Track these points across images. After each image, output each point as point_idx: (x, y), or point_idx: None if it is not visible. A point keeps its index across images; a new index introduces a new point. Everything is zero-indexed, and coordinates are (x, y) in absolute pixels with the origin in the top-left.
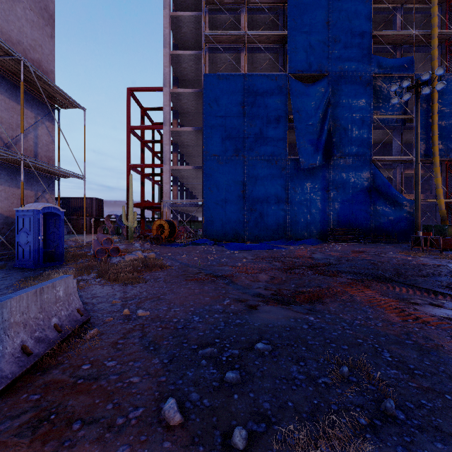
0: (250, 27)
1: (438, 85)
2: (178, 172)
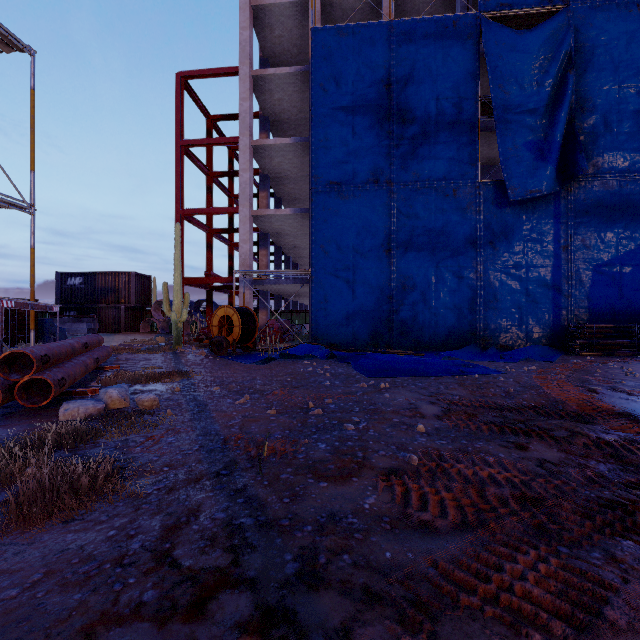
0: None
1: None
2: (267, 223)
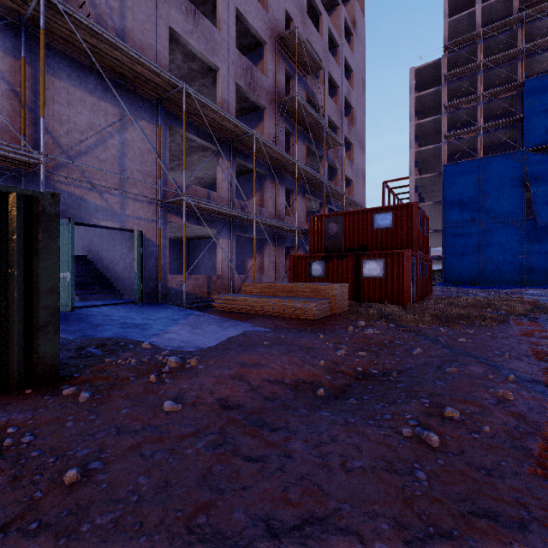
0: (487, 109)
1: None
2: None
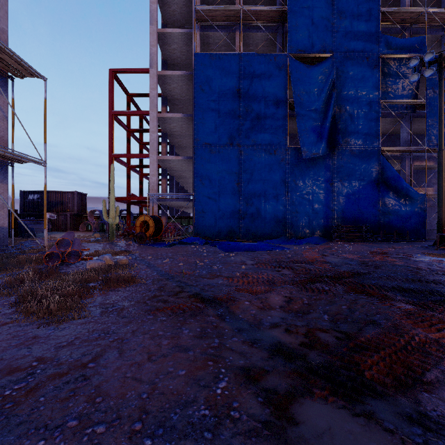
0: (245, 5)
1: None
2: (166, 163)
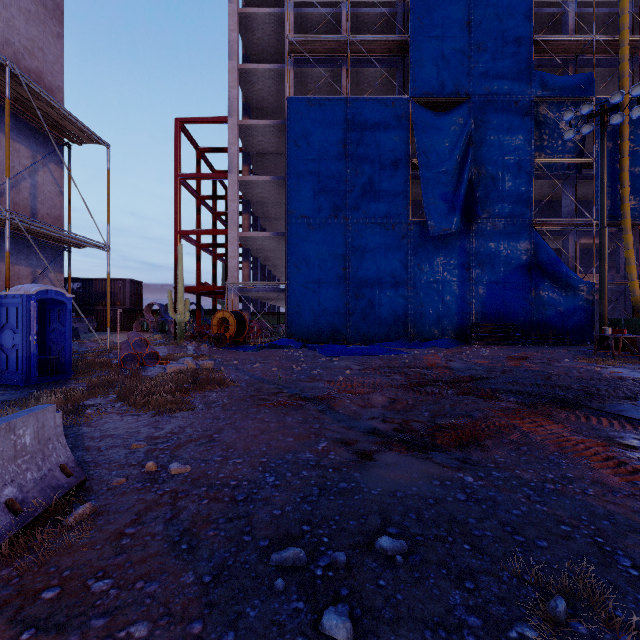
0: (355, 30)
1: (635, 110)
2: (250, 242)
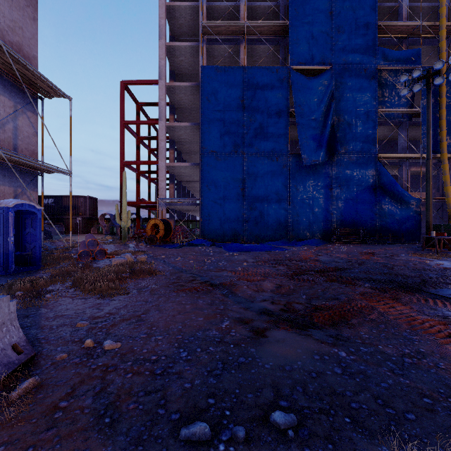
0: (249, 18)
1: None
2: (174, 170)
